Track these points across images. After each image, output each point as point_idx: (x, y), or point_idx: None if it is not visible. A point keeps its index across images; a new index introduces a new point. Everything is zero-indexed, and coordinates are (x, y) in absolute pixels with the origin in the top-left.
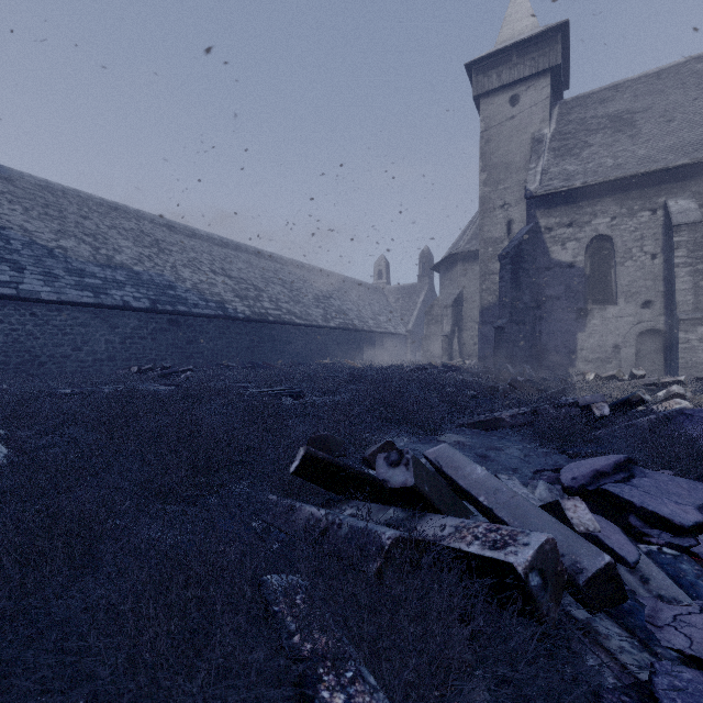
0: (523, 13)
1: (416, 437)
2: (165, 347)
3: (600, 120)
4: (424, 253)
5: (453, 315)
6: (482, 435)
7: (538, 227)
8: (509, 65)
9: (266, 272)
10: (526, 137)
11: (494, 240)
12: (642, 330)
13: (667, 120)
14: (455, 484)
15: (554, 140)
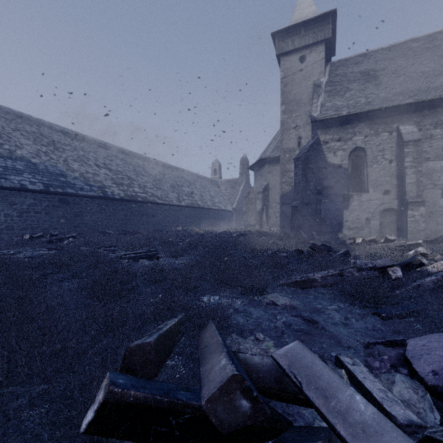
0: (307, 4)
1: (248, 300)
2: (56, 219)
3: (355, 74)
4: (243, 158)
5: (262, 198)
6: (300, 294)
7: (319, 141)
8: (299, 35)
9: (137, 168)
10: (310, 83)
11: (290, 149)
12: (383, 208)
13: (397, 76)
14: (325, 421)
15: (327, 85)
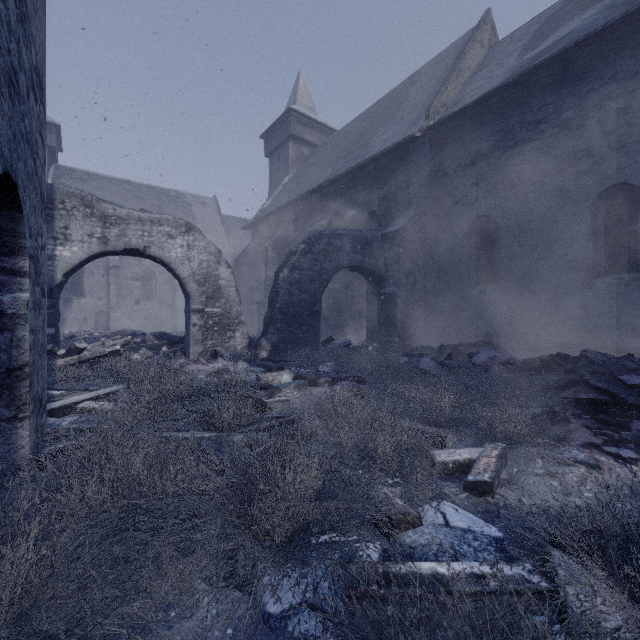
0: None
1: None
2: None
3: None
4: None
5: None
6: None
7: None
8: None
9: None
10: None
11: None
12: (98, 311)
13: None
14: None
15: None
